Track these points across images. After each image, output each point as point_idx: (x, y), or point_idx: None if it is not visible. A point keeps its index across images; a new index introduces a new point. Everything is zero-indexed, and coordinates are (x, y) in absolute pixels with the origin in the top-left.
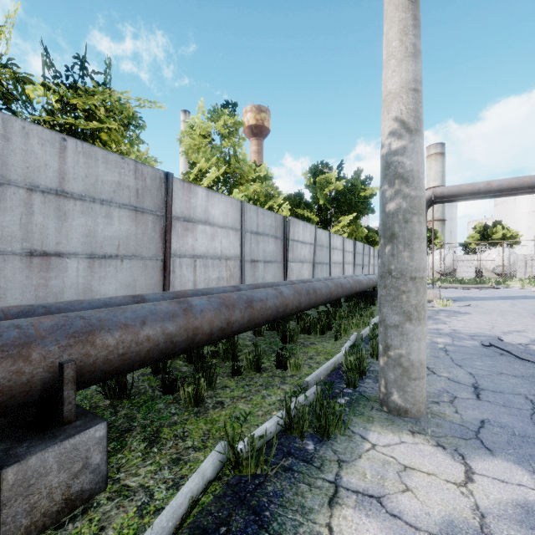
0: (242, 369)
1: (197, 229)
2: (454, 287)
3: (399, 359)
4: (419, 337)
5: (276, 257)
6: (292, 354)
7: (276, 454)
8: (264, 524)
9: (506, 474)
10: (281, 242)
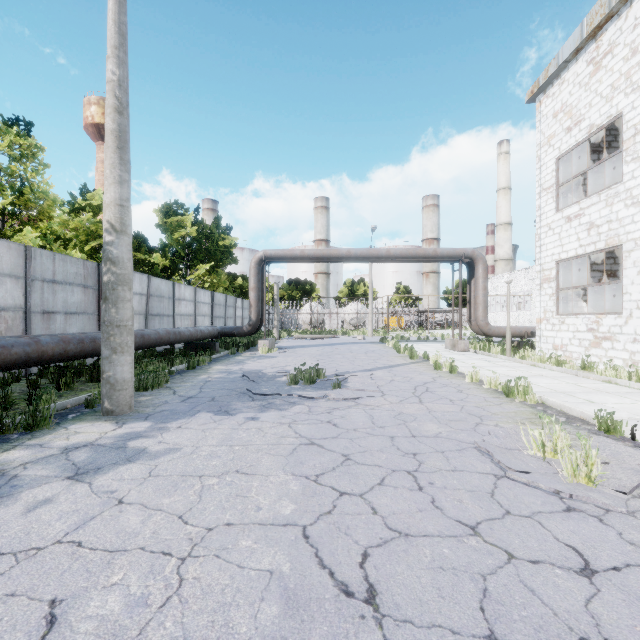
0: None
1: None
2: (305, 337)
3: (109, 379)
4: (123, 363)
5: (86, 309)
6: (61, 396)
7: None
8: None
9: (139, 425)
10: (94, 292)
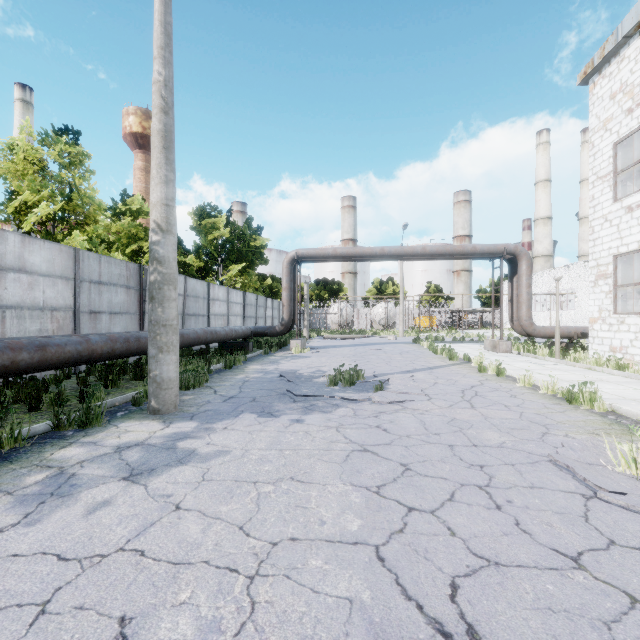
0: (40, 405)
1: (7, 277)
2: (335, 337)
3: (155, 378)
4: (168, 362)
5: (128, 309)
6: (108, 394)
7: (39, 439)
8: (8, 459)
9: (186, 425)
10: (136, 293)
